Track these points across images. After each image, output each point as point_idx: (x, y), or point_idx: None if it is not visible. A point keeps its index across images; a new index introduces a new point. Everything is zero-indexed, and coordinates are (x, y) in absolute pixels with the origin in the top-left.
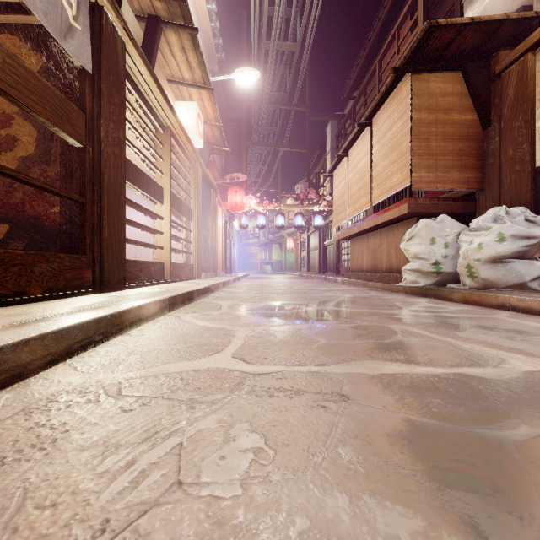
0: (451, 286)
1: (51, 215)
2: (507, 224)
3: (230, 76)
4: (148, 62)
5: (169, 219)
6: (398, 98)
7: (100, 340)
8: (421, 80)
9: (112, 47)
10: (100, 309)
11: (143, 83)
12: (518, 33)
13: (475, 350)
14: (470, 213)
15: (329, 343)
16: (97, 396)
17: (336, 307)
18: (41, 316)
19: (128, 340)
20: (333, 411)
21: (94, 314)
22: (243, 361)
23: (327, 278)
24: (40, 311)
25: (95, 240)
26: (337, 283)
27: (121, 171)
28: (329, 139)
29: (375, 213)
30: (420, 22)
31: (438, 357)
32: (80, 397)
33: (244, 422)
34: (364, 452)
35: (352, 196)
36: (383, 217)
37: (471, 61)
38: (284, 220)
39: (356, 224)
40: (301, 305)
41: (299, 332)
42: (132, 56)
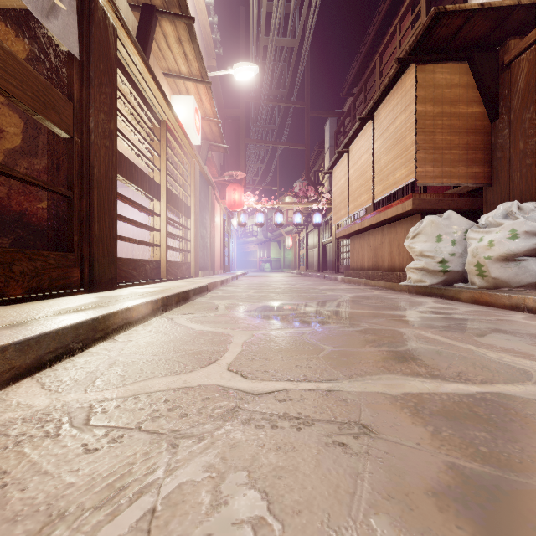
0: (459, 285)
1: (39, 211)
2: (520, 220)
3: (228, 71)
4: (142, 52)
5: (165, 216)
6: (402, 90)
7: (80, 348)
8: (426, 71)
9: (103, 33)
10: (82, 312)
11: (138, 74)
12: (529, 20)
13: (505, 361)
14: (476, 210)
15: (337, 352)
16: (58, 426)
17: (339, 308)
18: (11, 322)
19: (112, 347)
20: (354, 451)
21: (73, 318)
22: (240, 375)
23: (327, 277)
24: (12, 315)
25: (84, 237)
26: (336, 281)
27: (112, 165)
28: (328, 137)
29: (377, 210)
30: (423, 14)
31: (465, 370)
32: (36, 429)
33: (239, 470)
34: (406, 527)
35: (352, 192)
36: (385, 213)
37: (478, 50)
38: (283, 218)
39: (357, 222)
40: (302, 306)
41: (302, 337)
42: (124, 44)
